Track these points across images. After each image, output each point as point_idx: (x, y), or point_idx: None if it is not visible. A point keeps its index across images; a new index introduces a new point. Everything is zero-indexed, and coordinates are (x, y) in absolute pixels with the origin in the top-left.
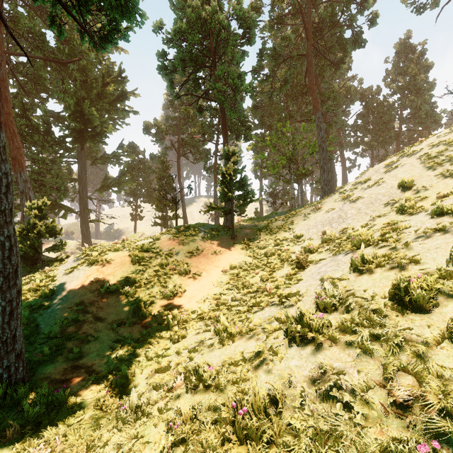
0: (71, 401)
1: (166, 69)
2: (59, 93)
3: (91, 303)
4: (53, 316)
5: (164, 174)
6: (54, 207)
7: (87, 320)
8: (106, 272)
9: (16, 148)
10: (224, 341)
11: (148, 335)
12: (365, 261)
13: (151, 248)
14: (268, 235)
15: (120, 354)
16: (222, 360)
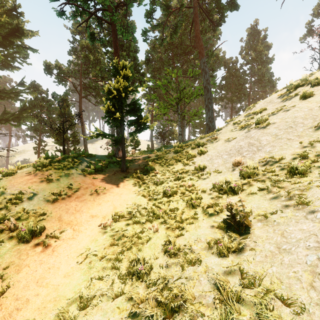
0: None
1: None
2: None
3: None
4: None
5: (64, 111)
6: None
7: None
8: None
9: None
10: None
11: None
12: None
13: None
14: (164, 166)
15: None
16: None
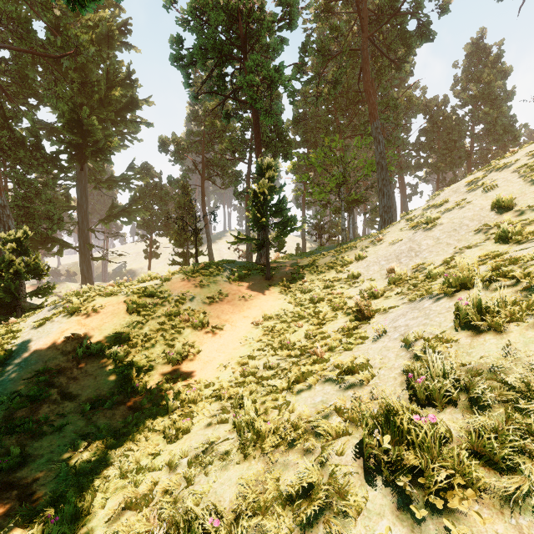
0: None
1: (182, 60)
2: (51, 98)
3: (61, 371)
4: (0, 391)
5: (184, 201)
6: (46, 241)
7: (49, 399)
8: (90, 326)
9: None
10: (247, 450)
11: (135, 424)
12: (484, 311)
13: (156, 292)
14: (314, 274)
15: (83, 461)
16: (241, 495)
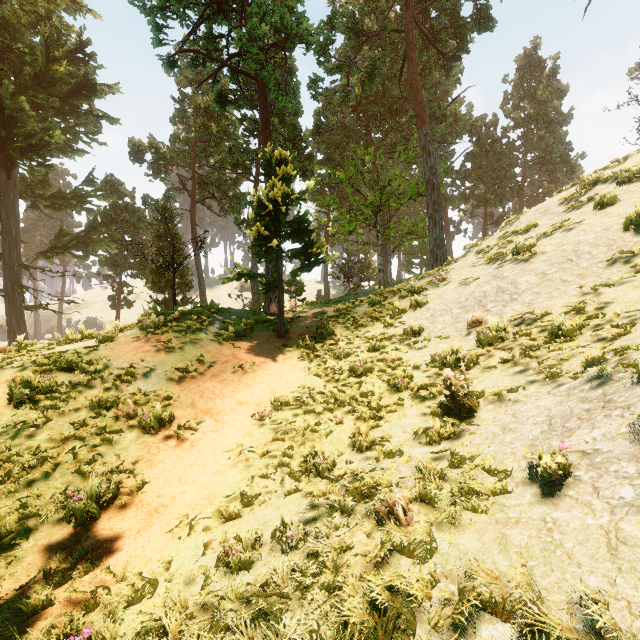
0: None
1: None
2: None
3: None
4: None
5: (166, 229)
6: None
7: None
8: None
9: None
10: None
11: None
12: None
13: (79, 362)
14: (351, 329)
15: None
16: None
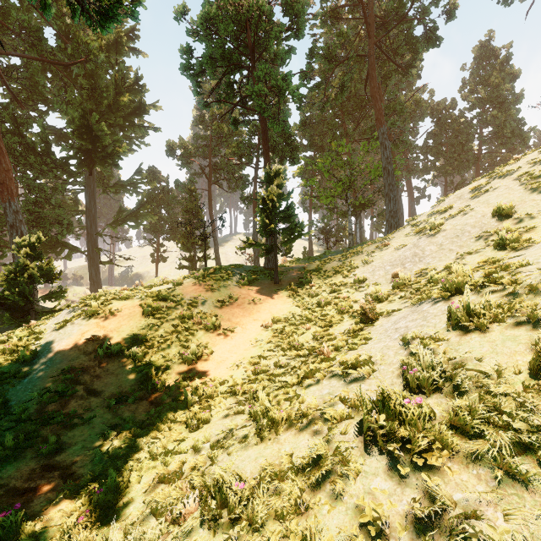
0: (25, 532)
1: (192, 69)
2: (61, 104)
3: (85, 369)
4: (30, 388)
5: (192, 205)
6: (56, 245)
7: (76, 395)
8: (108, 328)
9: (4, 170)
10: (263, 433)
11: (158, 416)
12: (472, 313)
13: (169, 296)
14: (321, 279)
15: (114, 447)
16: (260, 467)
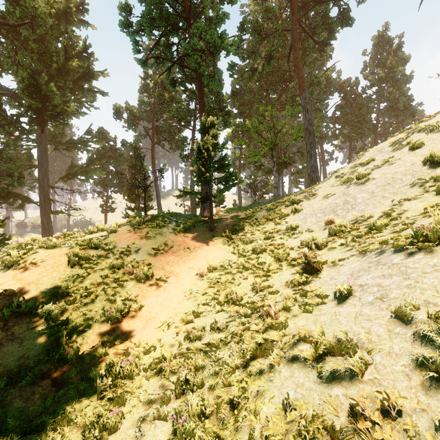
0: None
1: (130, 26)
2: (11, 65)
3: None
4: None
5: (136, 162)
6: (8, 196)
7: None
8: (26, 280)
9: None
10: None
11: (54, 411)
12: None
13: (101, 244)
14: (254, 226)
15: None
16: None
